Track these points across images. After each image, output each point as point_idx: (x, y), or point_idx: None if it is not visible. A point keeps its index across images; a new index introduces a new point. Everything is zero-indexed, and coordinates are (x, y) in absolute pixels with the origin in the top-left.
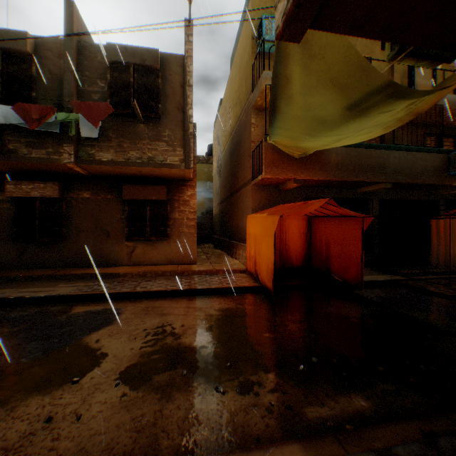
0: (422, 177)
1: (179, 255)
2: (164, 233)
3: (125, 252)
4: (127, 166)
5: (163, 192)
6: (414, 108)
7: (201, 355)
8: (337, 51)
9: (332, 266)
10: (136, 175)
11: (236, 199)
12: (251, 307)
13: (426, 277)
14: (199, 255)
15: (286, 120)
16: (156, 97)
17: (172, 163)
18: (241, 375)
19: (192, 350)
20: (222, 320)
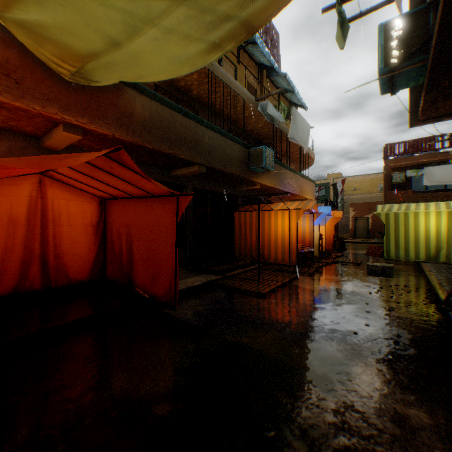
0: (232, 167)
1: None
2: None
3: None
4: None
5: None
6: (252, 13)
7: None
8: None
9: (136, 276)
10: None
11: None
12: None
13: (237, 272)
14: None
15: None
16: None
17: None
18: None
19: None
20: None
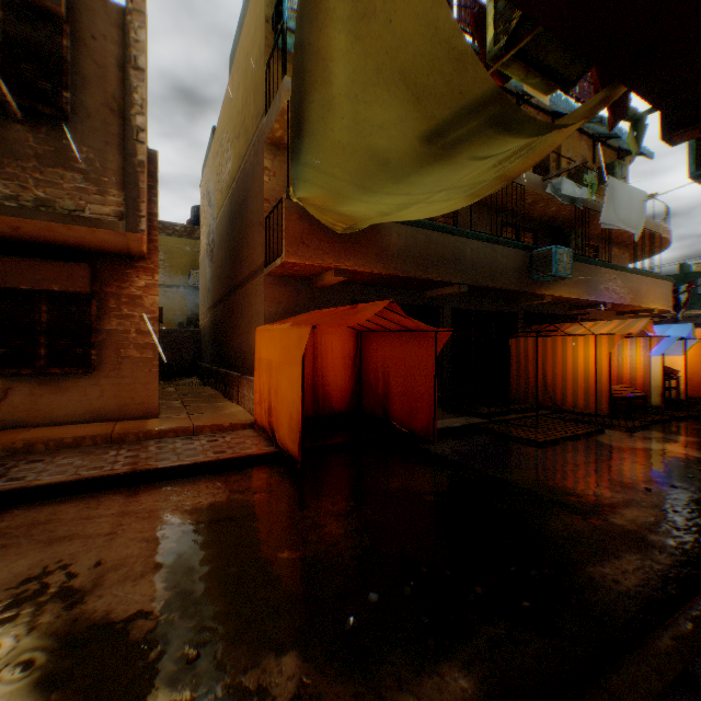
0: (504, 280)
1: (119, 402)
2: (86, 359)
3: None
4: None
5: (81, 277)
6: (508, 169)
7: (130, 642)
8: (415, 9)
9: (392, 409)
10: (11, 236)
11: (238, 299)
12: (258, 496)
13: (510, 417)
14: (169, 399)
15: (323, 152)
16: (58, 74)
17: (99, 218)
18: (223, 676)
19: (109, 629)
20: (196, 535)
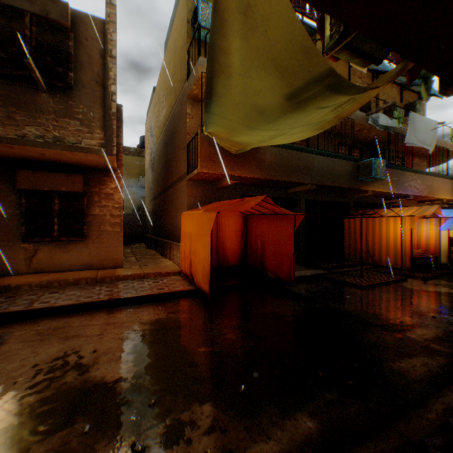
0: (340, 181)
1: (100, 258)
2: (80, 232)
3: (23, 257)
4: (22, 145)
5: (78, 183)
6: (341, 112)
7: (117, 393)
8: (281, 24)
9: (267, 264)
10: (39, 159)
11: (170, 194)
12: (185, 315)
13: (343, 270)
14: (128, 257)
15: (224, 106)
16: (66, 62)
17: (89, 147)
18: (169, 414)
19: (104, 387)
20: (149, 337)
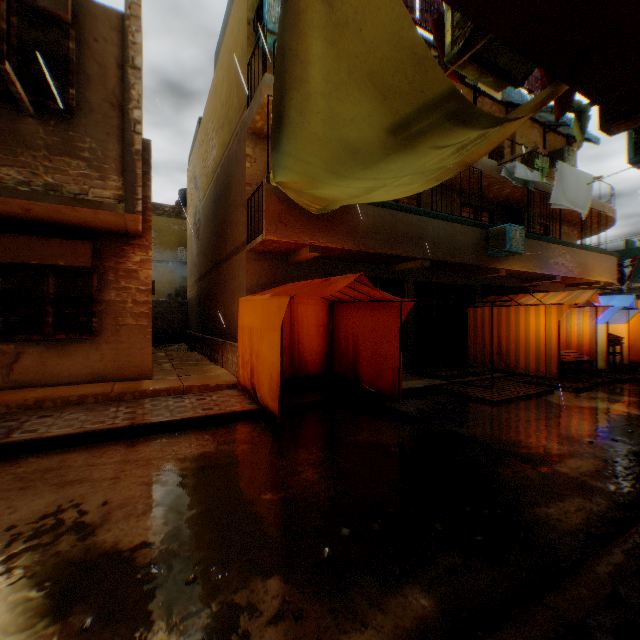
0: (463, 255)
1: (117, 365)
2: (88, 326)
3: None
4: None
5: (84, 253)
6: (465, 156)
7: (137, 567)
8: (382, 20)
9: (362, 372)
10: (23, 217)
11: (223, 273)
12: (243, 447)
13: (468, 379)
14: (160, 363)
15: (300, 142)
16: (65, 73)
17: (101, 200)
18: (217, 595)
19: (118, 557)
20: (189, 480)
